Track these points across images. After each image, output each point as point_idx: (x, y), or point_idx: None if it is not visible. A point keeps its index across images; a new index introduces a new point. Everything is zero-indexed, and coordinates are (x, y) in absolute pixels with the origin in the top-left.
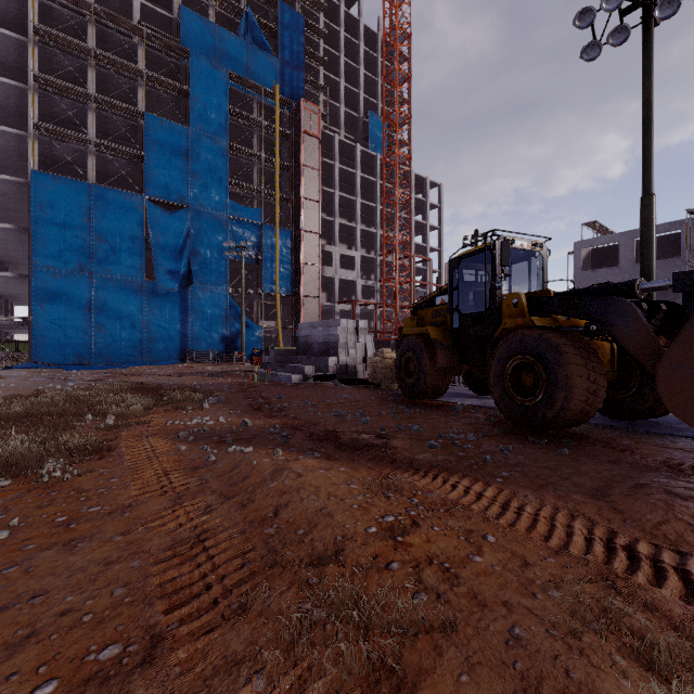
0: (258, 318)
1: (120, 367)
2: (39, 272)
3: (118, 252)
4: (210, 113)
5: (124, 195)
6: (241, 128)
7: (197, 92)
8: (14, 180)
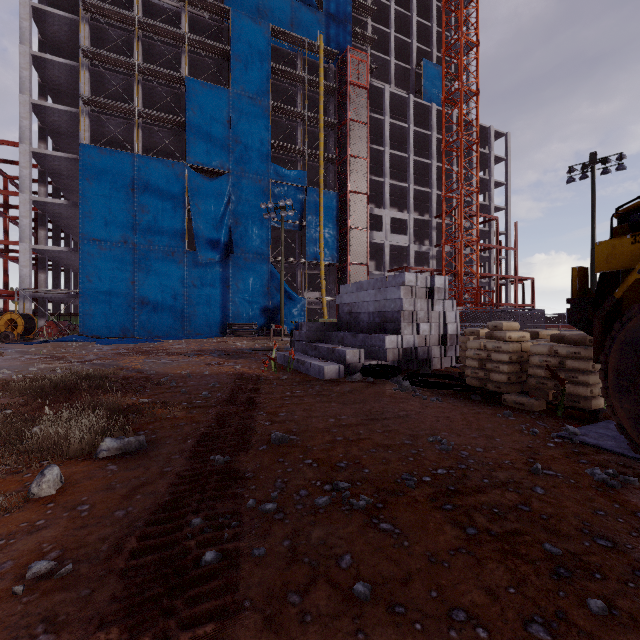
0: (302, 288)
1: (153, 340)
2: (86, 245)
3: (160, 222)
4: (252, 72)
5: (165, 164)
6: (284, 88)
7: (238, 51)
8: (68, 157)
